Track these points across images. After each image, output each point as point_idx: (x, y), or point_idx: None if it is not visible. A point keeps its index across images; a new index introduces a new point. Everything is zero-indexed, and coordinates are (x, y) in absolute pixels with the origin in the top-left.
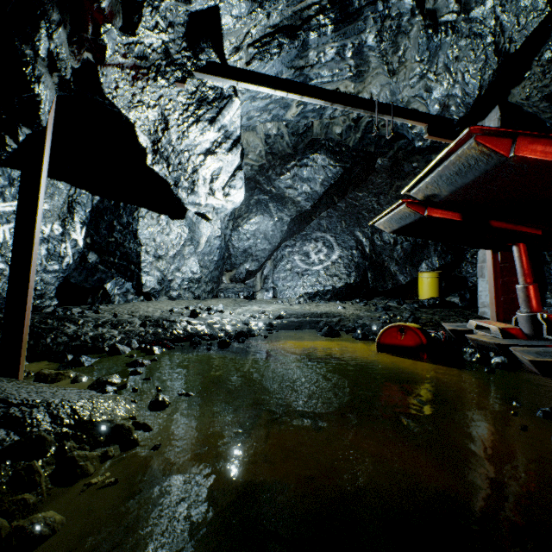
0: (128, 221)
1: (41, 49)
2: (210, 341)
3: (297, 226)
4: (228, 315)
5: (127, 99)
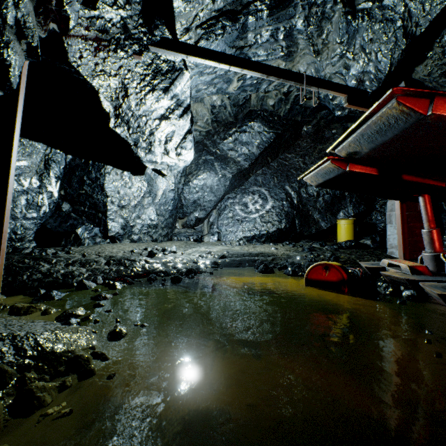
0: (96, 176)
1: (9, 17)
2: (165, 277)
3: (237, 181)
4: (180, 255)
5: (90, 68)
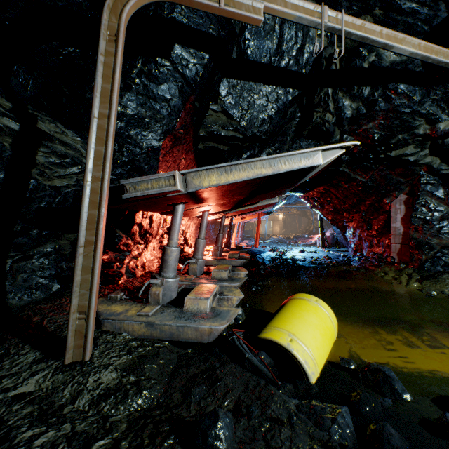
0: None
1: None
2: None
3: None
4: None
5: None
